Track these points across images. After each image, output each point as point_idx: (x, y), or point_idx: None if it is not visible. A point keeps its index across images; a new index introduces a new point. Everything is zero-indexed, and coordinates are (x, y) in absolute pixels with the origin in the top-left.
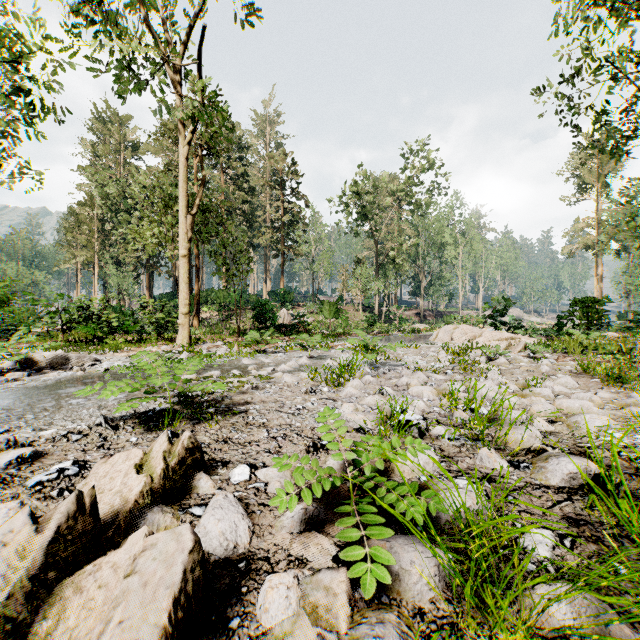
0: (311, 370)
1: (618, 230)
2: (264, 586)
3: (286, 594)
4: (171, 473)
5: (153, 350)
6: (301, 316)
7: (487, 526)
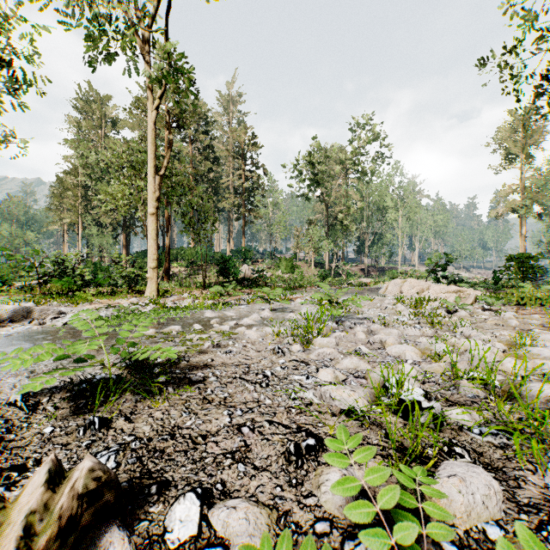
0: (276, 325)
1: None
2: None
3: None
4: None
5: (122, 302)
6: (261, 271)
7: None
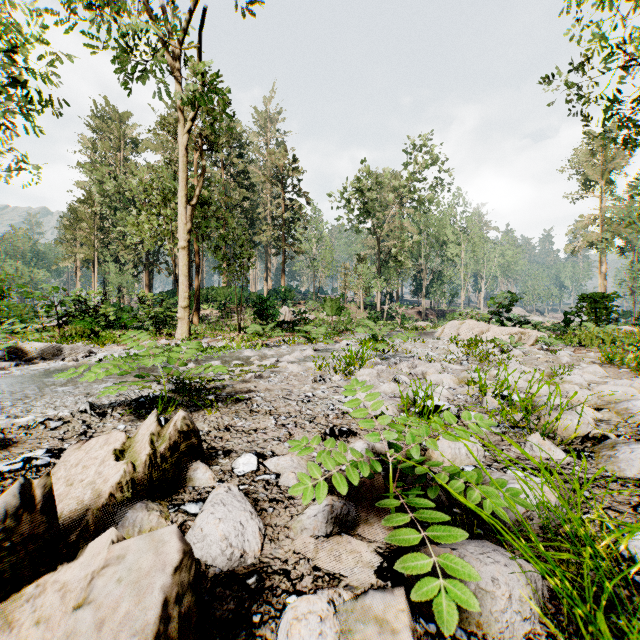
0: (318, 359)
1: (630, 222)
2: (286, 615)
3: (319, 629)
4: (160, 460)
5: None
6: (303, 312)
7: (632, 529)
